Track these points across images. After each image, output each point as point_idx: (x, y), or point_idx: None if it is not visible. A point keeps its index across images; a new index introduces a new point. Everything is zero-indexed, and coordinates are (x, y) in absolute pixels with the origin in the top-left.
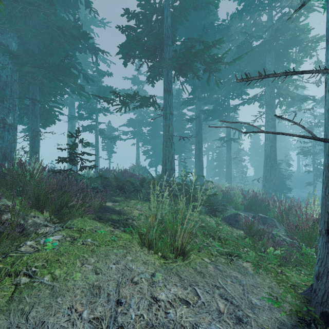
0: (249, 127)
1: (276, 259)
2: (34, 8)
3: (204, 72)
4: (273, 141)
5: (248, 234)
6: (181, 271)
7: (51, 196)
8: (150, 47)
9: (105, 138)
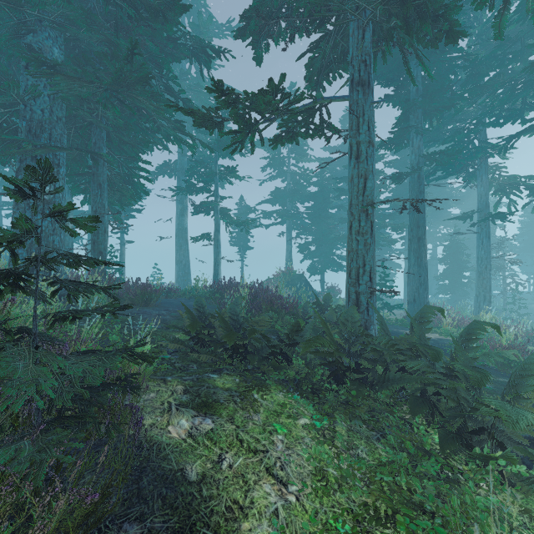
0: None
1: None
2: None
3: None
4: None
5: None
6: None
7: None
8: None
9: (231, 224)
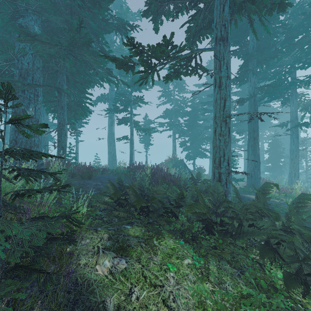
0: None
1: None
2: None
3: None
4: None
5: None
6: None
7: None
8: None
9: (140, 130)
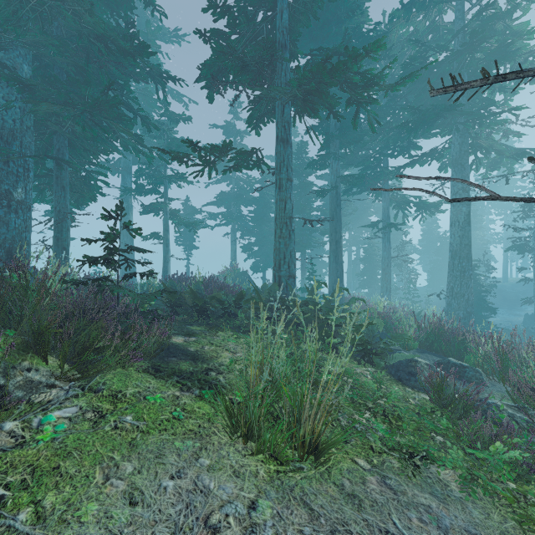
0: (421, 205)
1: (507, 465)
2: (57, 3)
3: (348, 105)
4: (466, 227)
5: (437, 402)
6: (313, 493)
7: (59, 330)
8: (253, 64)
9: (180, 224)
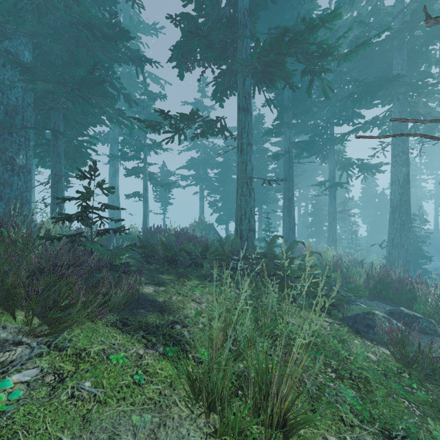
0: (363, 166)
1: None
2: None
3: (304, 75)
4: (405, 185)
5: (402, 362)
6: None
7: (21, 291)
8: (217, 43)
9: (157, 185)
